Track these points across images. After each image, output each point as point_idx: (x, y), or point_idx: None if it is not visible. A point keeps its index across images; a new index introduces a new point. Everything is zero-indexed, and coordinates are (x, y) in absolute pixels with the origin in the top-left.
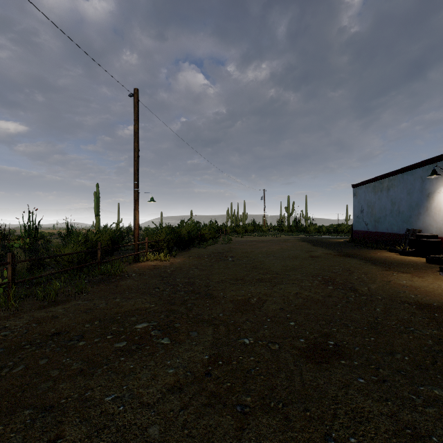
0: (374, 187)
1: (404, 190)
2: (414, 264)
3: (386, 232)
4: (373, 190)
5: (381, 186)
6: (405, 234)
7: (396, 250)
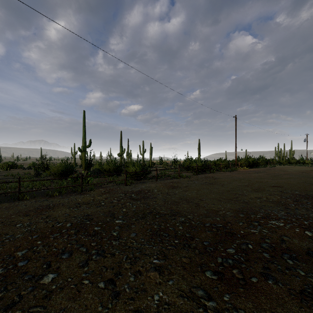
0: None
1: None
2: None
3: None
4: None
5: None
6: None
7: None
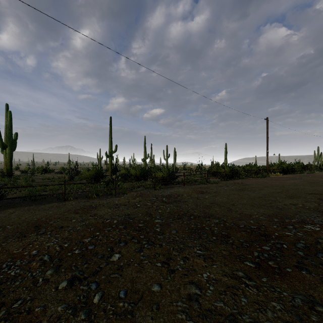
0: None
1: None
2: None
3: None
4: None
5: None
6: None
7: None
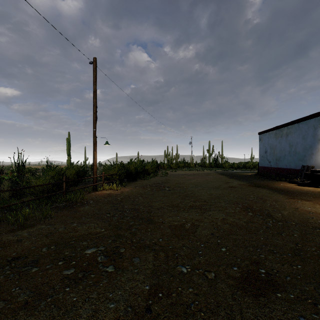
0: (276, 133)
1: (300, 135)
2: (312, 193)
3: (285, 167)
4: (275, 136)
5: (281, 133)
6: (301, 169)
7: (294, 182)
